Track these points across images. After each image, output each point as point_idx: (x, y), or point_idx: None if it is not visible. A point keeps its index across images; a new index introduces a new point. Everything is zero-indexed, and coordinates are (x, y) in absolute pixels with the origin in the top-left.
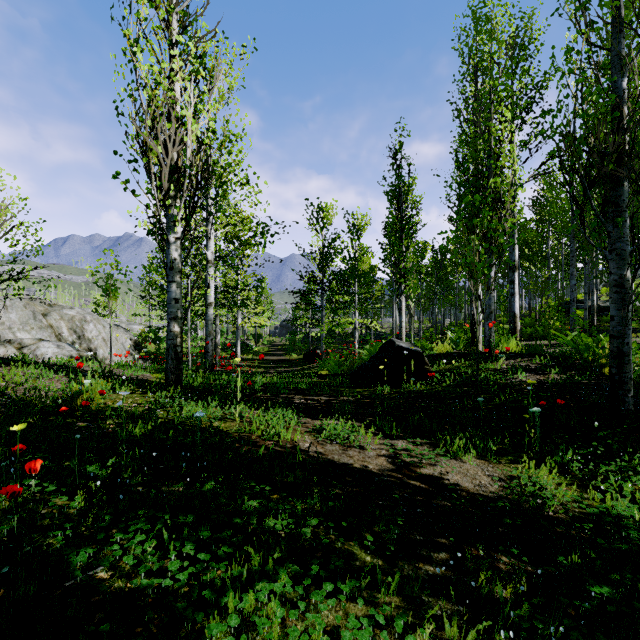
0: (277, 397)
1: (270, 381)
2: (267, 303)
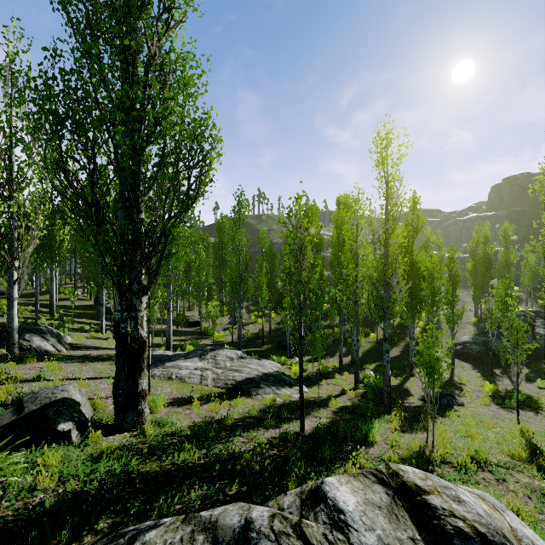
0: None
1: None
2: None
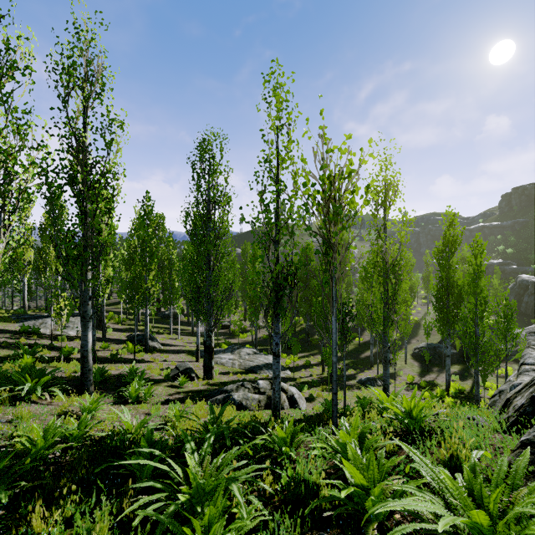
0: None
1: None
2: None
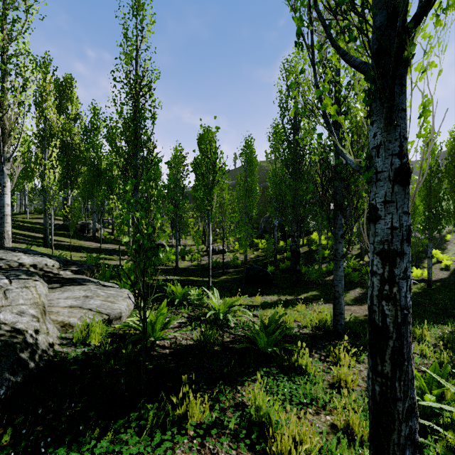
0: None
1: None
2: None
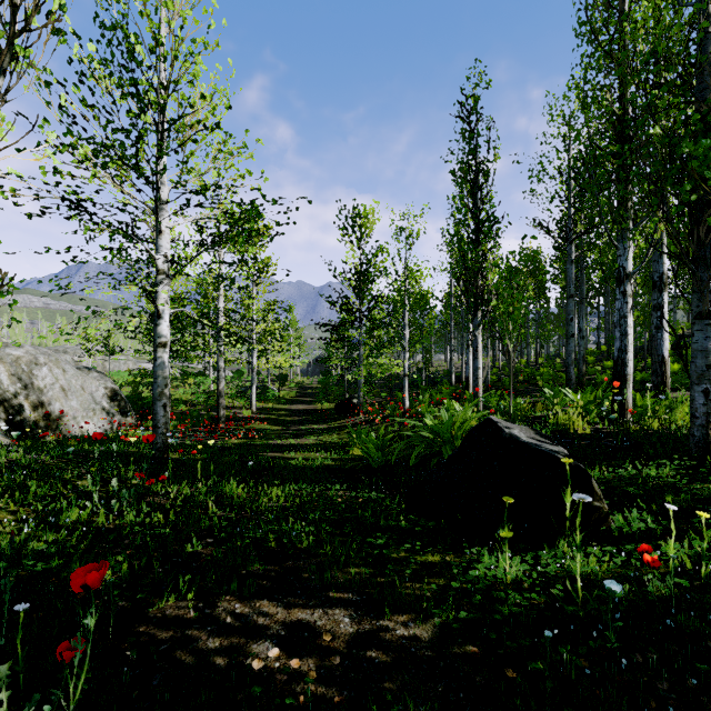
0: (206, 628)
1: (246, 500)
2: (295, 338)
